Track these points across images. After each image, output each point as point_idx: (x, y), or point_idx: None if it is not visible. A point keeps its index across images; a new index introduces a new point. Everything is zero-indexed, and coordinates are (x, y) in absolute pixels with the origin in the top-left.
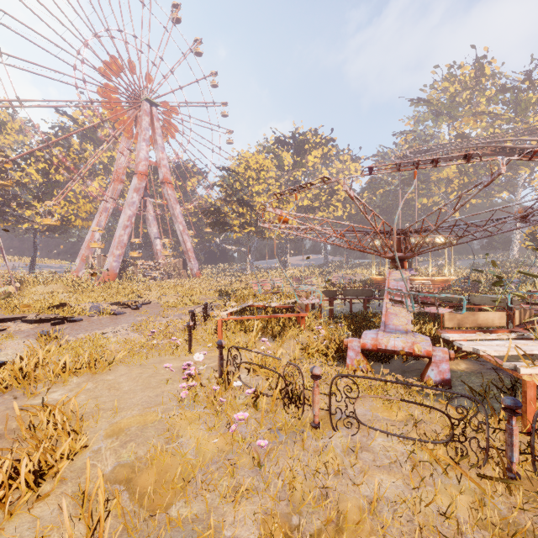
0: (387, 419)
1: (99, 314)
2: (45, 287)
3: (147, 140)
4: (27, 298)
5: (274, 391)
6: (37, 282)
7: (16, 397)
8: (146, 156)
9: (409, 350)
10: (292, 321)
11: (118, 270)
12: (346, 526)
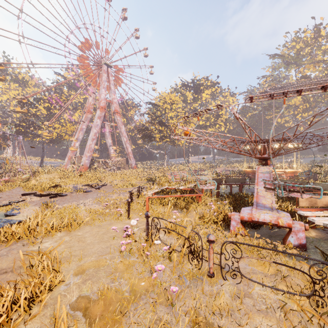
0: (261, 272)
1: (77, 192)
2: (48, 175)
3: (105, 88)
4: (38, 181)
5: (182, 248)
6: (44, 171)
7: (24, 244)
8: (105, 97)
9: (275, 222)
10: (193, 198)
11: (89, 165)
12: None
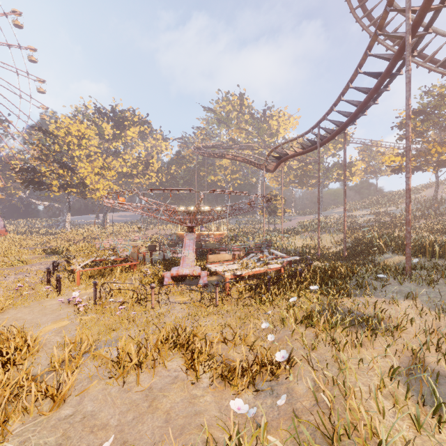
0: (182, 301)
1: None
2: None
3: None
4: None
5: (131, 299)
6: None
7: None
8: None
9: (192, 273)
10: (127, 268)
11: None
12: (167, 324)
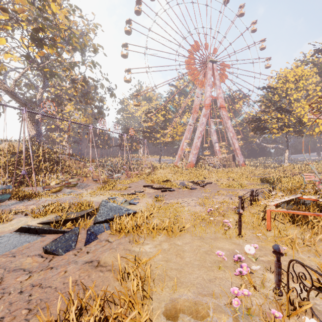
0: None
1: (183, 188)
2: (163, 170)
3: (210, 85)
4: (156, 175)
5: None
6: (160, 167)
7: (130, 241)
8: (210, 94)
9: None
10: None
11: (195, 162)
12: None
